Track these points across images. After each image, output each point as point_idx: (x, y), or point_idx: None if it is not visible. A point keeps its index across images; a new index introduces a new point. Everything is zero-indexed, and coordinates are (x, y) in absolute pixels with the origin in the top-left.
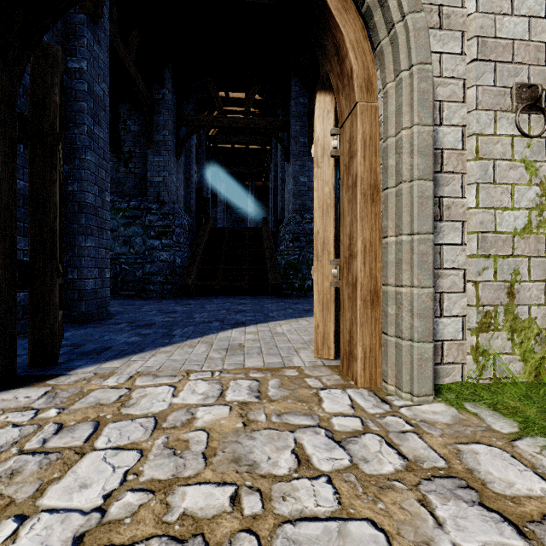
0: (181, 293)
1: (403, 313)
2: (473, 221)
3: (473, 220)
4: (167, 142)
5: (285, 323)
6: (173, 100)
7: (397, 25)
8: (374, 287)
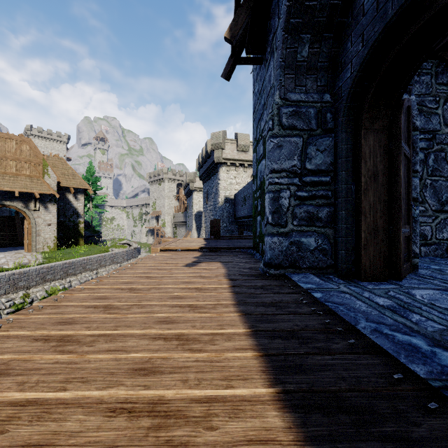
0: None
1: (32, 245)
2: (43, 236)
3: (43, 236)
4: None
5: (22, 250)
6: None
7: (32, 220)
8: (31, 243)
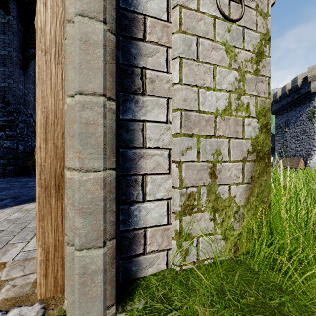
0: (21, 172)
1: (67, 207)
2: (176, 97)
3: (176, 96)
4: (12, 57)
5: None
6: (19, 26)
7: None
8: (61, 169)
